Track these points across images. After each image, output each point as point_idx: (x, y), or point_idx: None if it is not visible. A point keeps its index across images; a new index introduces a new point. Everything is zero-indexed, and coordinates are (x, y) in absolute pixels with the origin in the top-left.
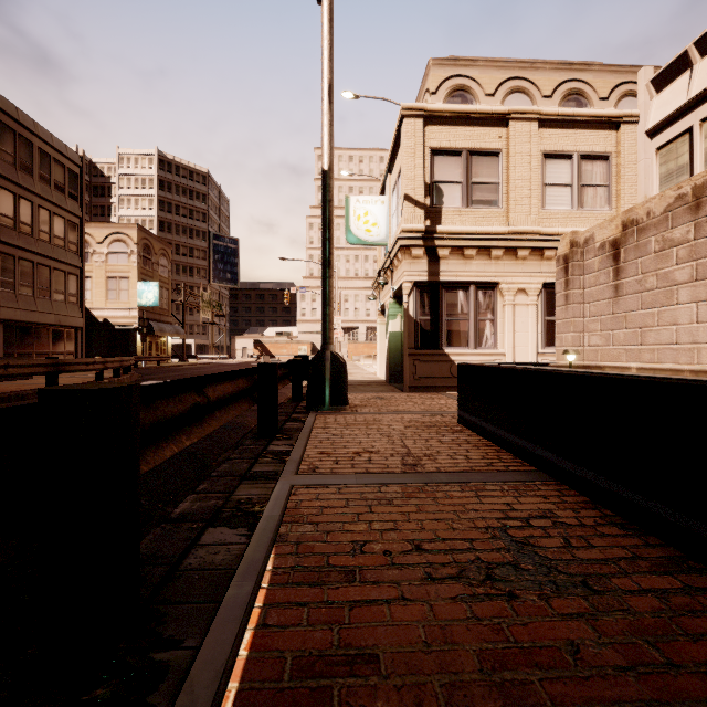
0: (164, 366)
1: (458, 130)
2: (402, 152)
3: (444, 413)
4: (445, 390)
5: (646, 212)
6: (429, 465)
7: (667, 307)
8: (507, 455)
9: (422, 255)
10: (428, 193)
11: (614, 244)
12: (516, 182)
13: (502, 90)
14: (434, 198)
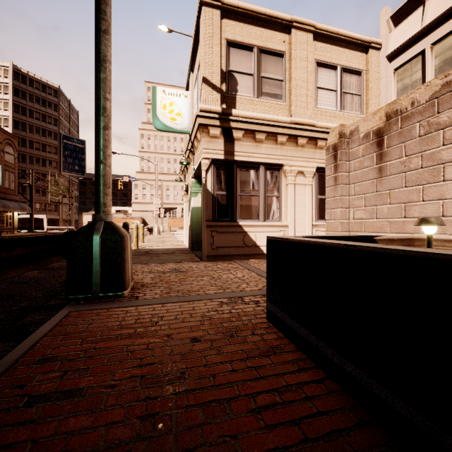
0: (5, 236)
1: (250, 29)
2: (201, 39)
3: (245, 296)
4: (239, 258)
5: (411, 102)
6: None
7: (433, 184)
8: None
9: (219, 135)
10: (224, 80)
11: (378, 133)
12: (296, 81)
13: None
14: (230, 85)
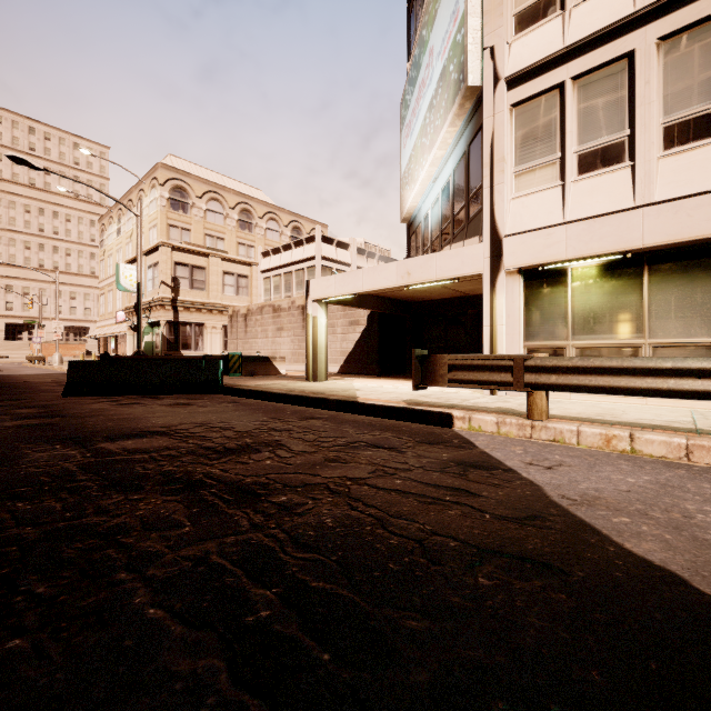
0: None
1: (188, 256)
2: (160, 260)
3: None
4: None
5: (253, 308)
6: None
7: (257, 339)
8: None
9: (171, 309)
10: (173, 281)
11: (246, 315)
12: (212, 282)
13: (206, 196)
14: (176, 284)
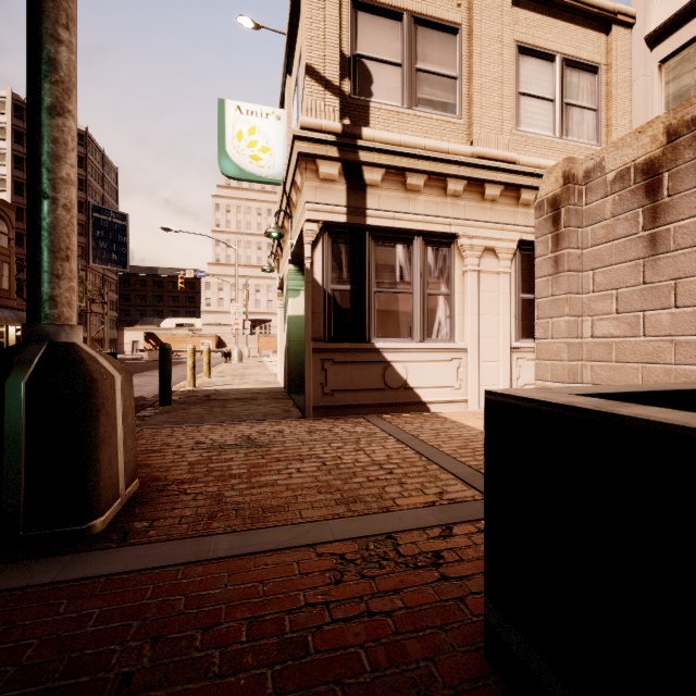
0: None
1: None
2: None
3: (401, 532)
4: (376, 411)
5: None
6: None
7: None
8: None
9: (337, 177)
10: (346, 73)
11: (649, 168)
12: (482, 80)
13: None
14: (357, 83)
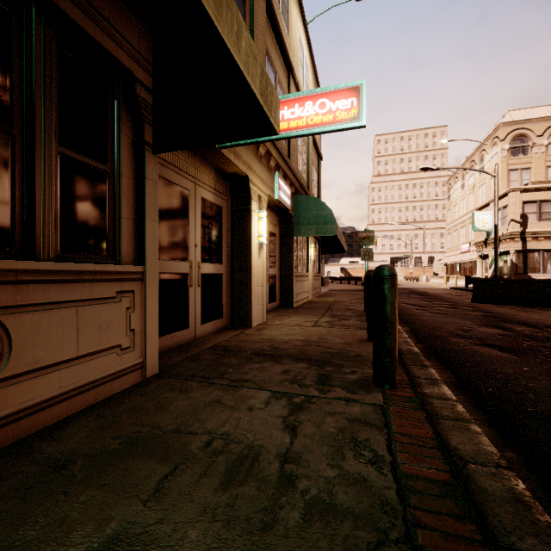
0: None
1: (535, 193)
2: (509, 203)
3: None
4: None
5: None
6: None
7: None
8: None
9: (519, 240)
10: (521, 218)
11: None
12: None
13: (547, 132)
14: (524, 219)
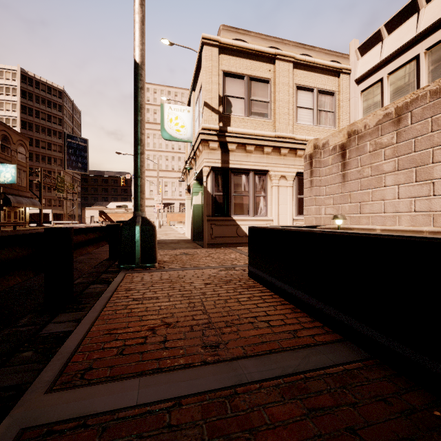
0: (20, 229)
1: (242, 61)
2: (202, 71)
3: (236, 267)
4: (233, 246)
5: (364, 125)
6: (232, 343)
7: (378, 188)
8: (304, 317)
9: (217, 148)
10: (221, 103)
11: (342, 147)
12: (280, 103)
13: None
14: (225, 107)
